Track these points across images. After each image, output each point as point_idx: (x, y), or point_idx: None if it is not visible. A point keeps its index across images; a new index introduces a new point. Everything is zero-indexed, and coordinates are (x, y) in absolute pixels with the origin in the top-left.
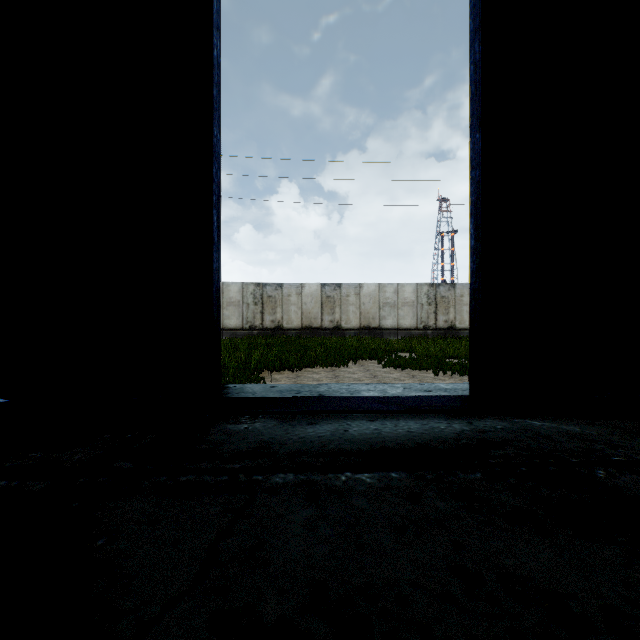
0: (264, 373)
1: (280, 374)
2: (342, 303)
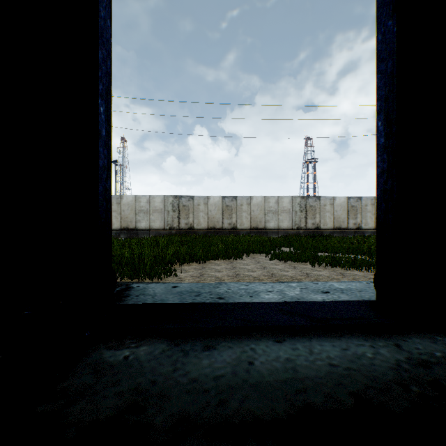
0: (177, 265)
1: (189, 266)
2: (237, 210)
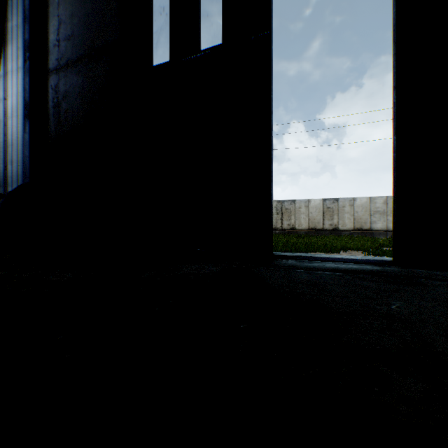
0: None
1: None
2: (339, 212)
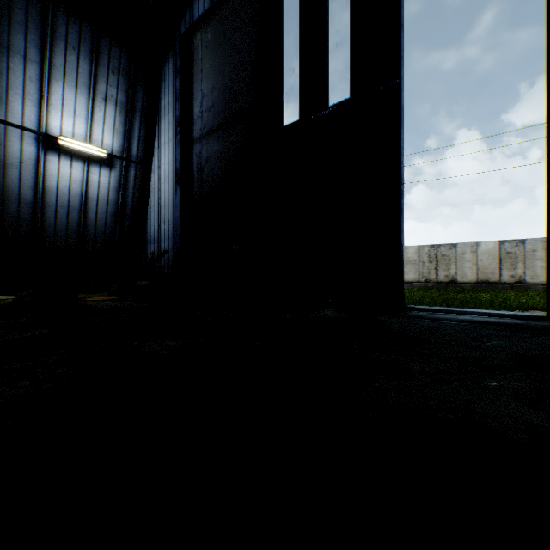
0: None
1: None
2: (525, 258)
